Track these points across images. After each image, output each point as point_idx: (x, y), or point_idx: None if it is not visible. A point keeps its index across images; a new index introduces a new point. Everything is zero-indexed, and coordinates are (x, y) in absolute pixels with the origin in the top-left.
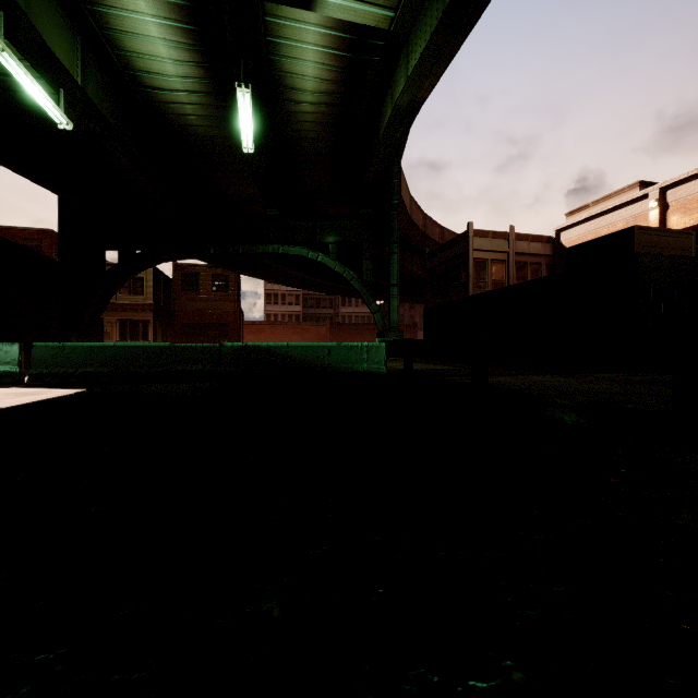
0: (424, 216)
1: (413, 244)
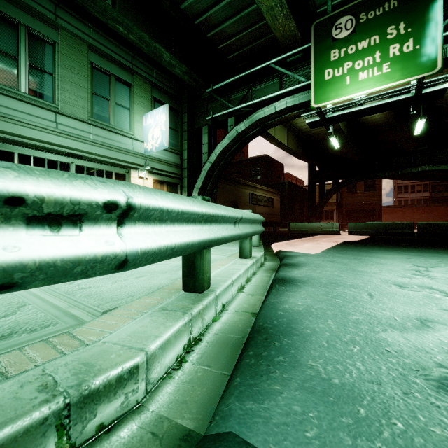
0: None
1: None
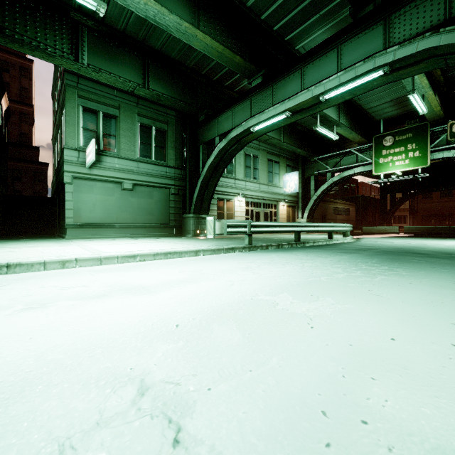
0: None
1: None
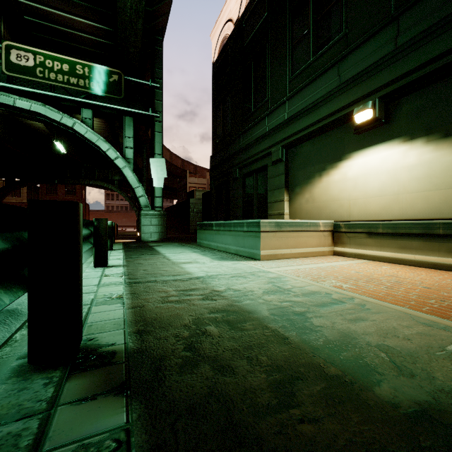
0: (183, 160)
1: (178, 174)
